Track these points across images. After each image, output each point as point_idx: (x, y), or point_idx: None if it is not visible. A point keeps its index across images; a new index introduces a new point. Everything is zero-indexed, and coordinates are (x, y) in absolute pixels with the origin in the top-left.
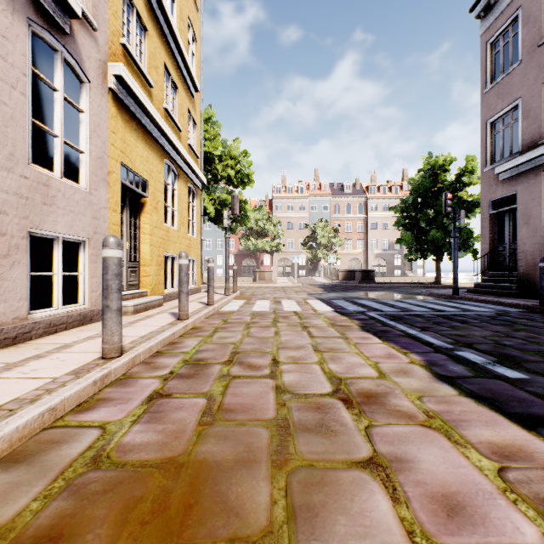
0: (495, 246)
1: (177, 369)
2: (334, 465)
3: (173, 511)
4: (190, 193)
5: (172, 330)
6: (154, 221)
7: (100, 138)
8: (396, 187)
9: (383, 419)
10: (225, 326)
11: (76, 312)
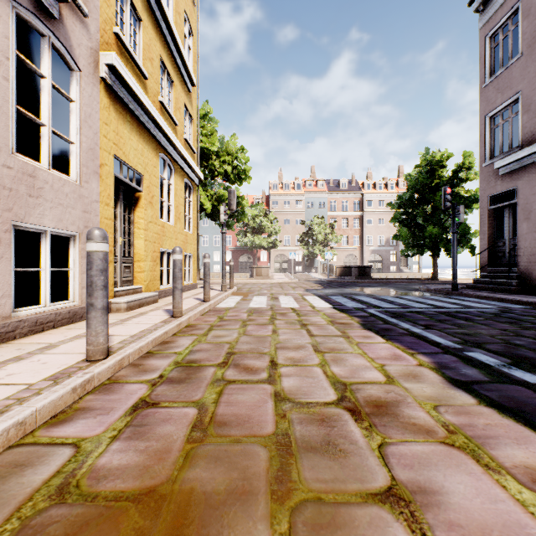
0: (495, 241)
1: (167, 372)
2: (346, 498)
3: None
4: (187, 188)
5: (164, 328)
6: (149, 216)
7: (92, 129)
8: (392, 184)
9: (398, 435)
10: (221, 324)
11: (65, 309)
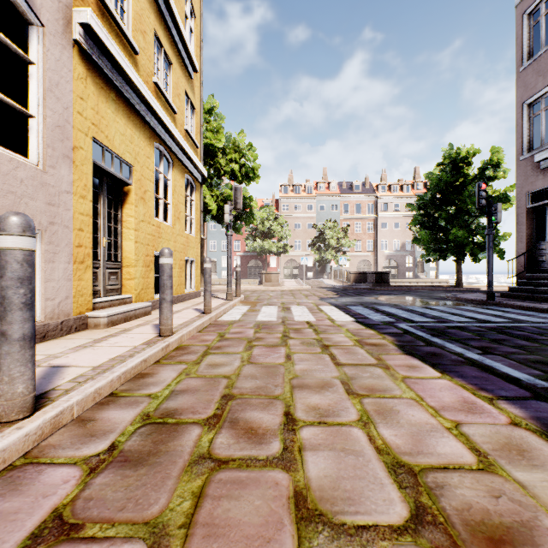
0: (534, 244)
1: (124, 438)
2: None
3: None
4: (188, 185)
5: (143, 355)
6: (140, 214)
7: (60, 102)
8: (407, 186)
9: None
10: (220, 345)
11: None
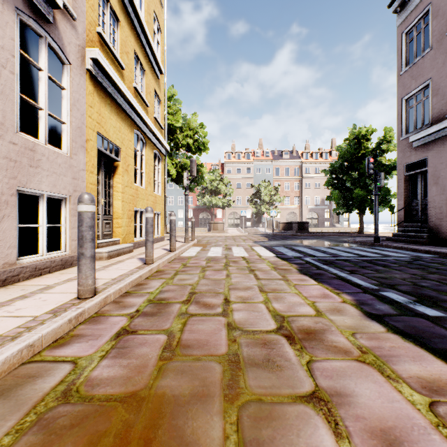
0: (410, 202)
1: (142, 307)
2: (280, 399)
3: (133, 446)
4: (156, 158)
5: (139, 273)
6: (125, 181)
7: (79, 111)
8: (326, 153)
9: (322, 354)
10: (184, 270)
11: (59, 258)
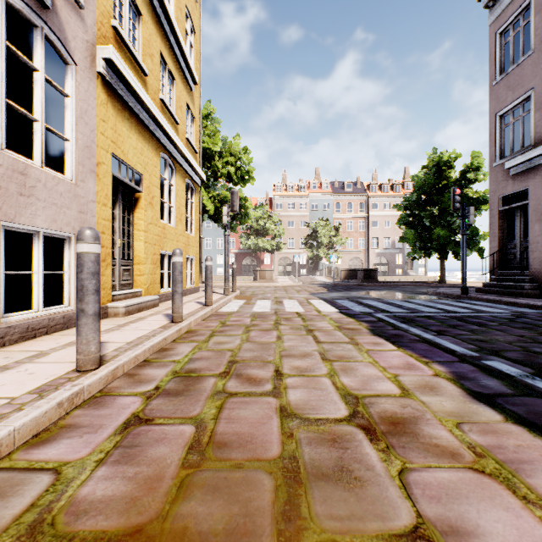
0: (505, 243)
1: (164, 383)
2: (366, 541)
3: None
4: (189, 189)
5: (163, 334)
6: (149, 217)
7: (88, 126)
8: (397, 185)
9: (420, 459)
10: (223, 330)
11: (60, 314)
